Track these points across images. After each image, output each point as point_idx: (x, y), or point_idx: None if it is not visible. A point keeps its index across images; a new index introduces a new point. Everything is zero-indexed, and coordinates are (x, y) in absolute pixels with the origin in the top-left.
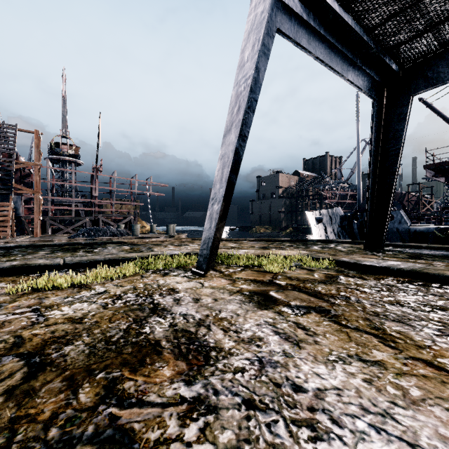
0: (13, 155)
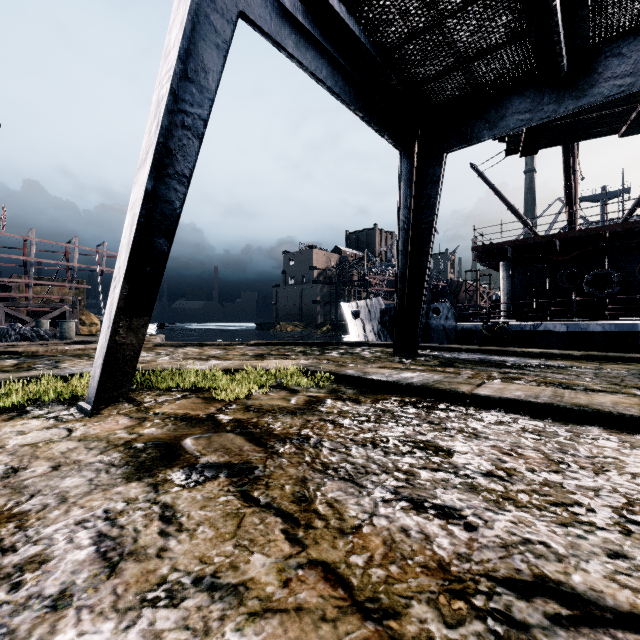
0: None
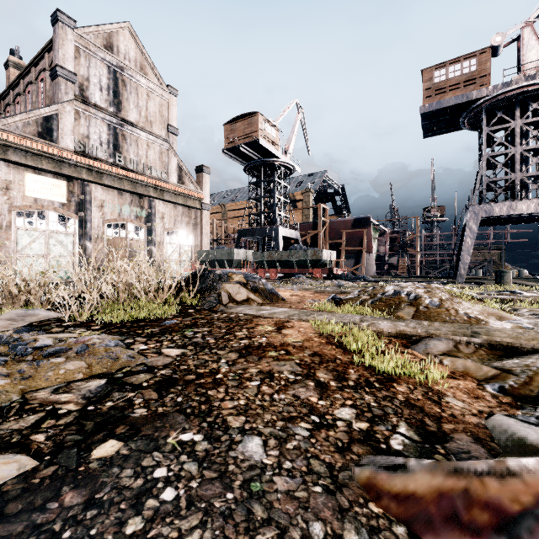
0: (406, 233)
